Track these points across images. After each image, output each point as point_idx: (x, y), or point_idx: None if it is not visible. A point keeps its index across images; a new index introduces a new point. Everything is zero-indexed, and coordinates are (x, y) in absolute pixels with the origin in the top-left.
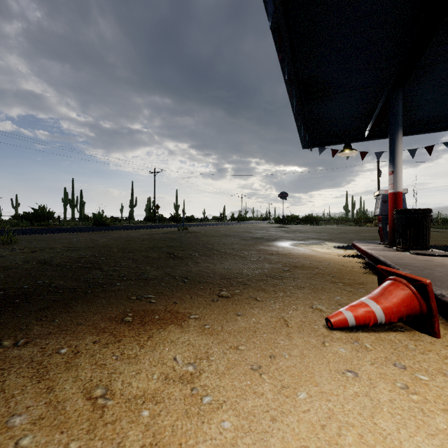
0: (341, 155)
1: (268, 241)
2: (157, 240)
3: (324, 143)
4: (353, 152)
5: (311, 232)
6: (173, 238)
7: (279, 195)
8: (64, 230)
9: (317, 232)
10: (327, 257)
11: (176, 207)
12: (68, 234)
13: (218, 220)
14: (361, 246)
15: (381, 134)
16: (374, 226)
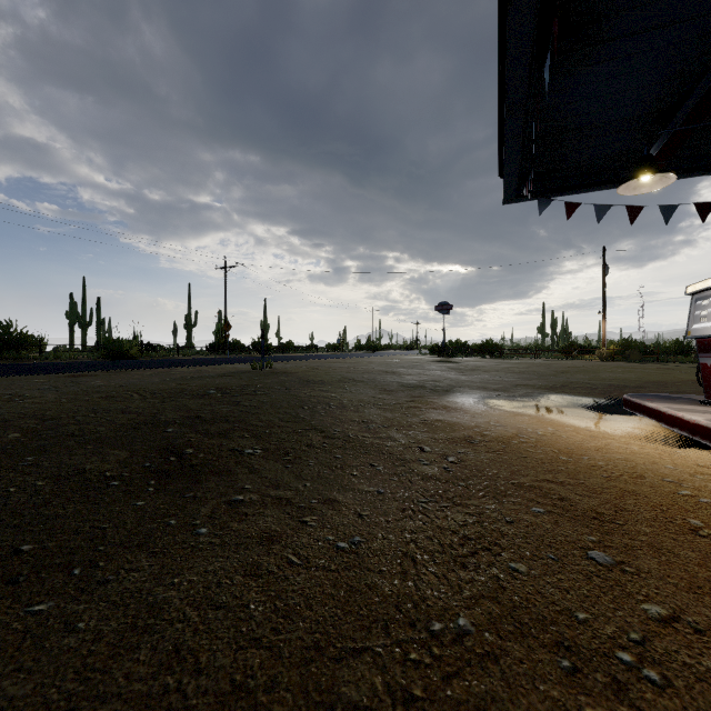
0: (624, 192)
1: (438, 395)
2: (185, 395)
3: (549, 189)
4: (659, 181)
5: (503, 372)
6: (227, 389)
7: (437, 307)
8: (6, 370)
9: (515, 372)
10: (619, 447)
11: (265, 328)
12: (2, 378)
13: (335, 349)
14: (678, 411)
15: (674, 169)
16: (597, 359)
